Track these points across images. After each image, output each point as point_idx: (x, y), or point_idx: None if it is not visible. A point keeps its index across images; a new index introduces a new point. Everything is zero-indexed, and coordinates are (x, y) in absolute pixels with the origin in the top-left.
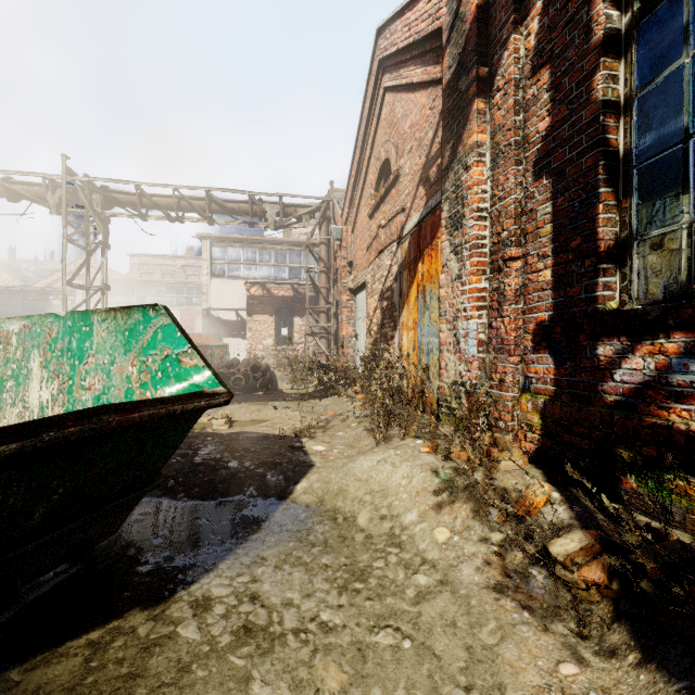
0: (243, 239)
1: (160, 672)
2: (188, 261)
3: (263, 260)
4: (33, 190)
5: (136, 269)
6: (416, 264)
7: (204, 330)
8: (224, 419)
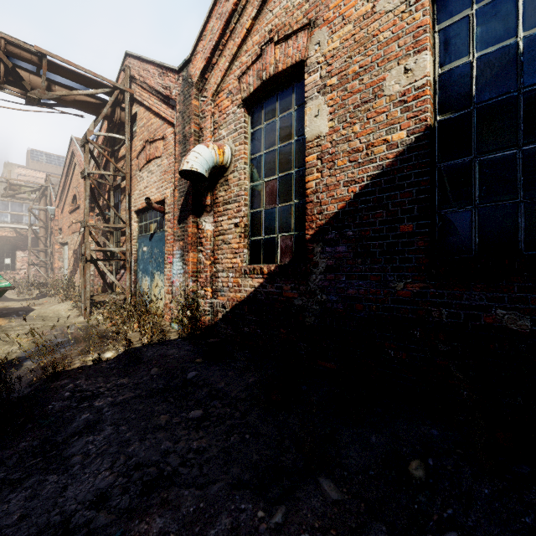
0: None
1: (6, 328)
2: None
3: None
4: None
5: None
6: None
7: None
8: None
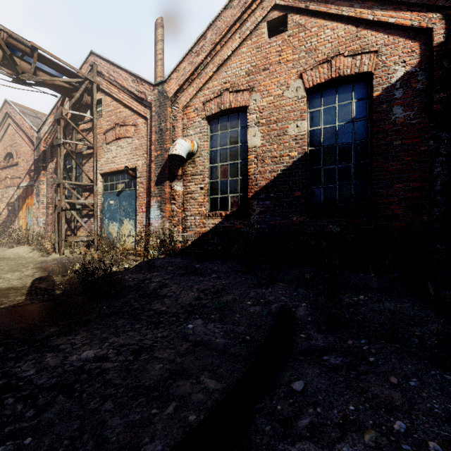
0: None
1: None
2: None
3: None
4: None
5: None
6: (26, 199)
7: None
8: None
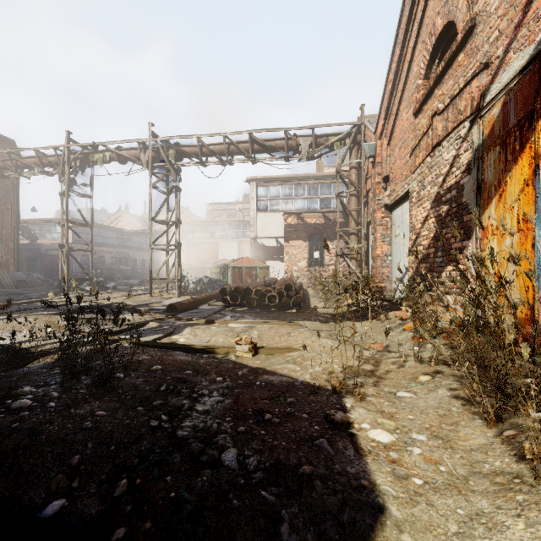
0: (282, 178)
1: None
2: (244, 205)
3: (298, 194)
4: (132, 153)
5: (210, 214)
6: (527, 126)
7: (252, 255)
8: (247, 346)
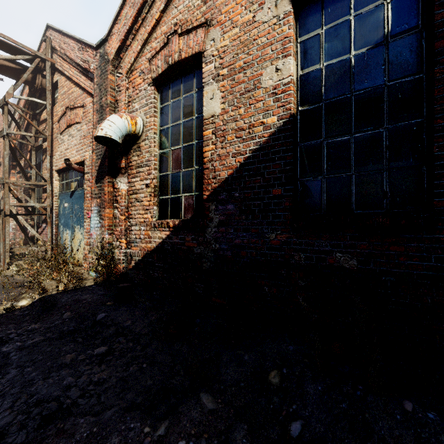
0: None
1: None
2: None
3: None
4: None
5: None
6: None
7: None
8: None
